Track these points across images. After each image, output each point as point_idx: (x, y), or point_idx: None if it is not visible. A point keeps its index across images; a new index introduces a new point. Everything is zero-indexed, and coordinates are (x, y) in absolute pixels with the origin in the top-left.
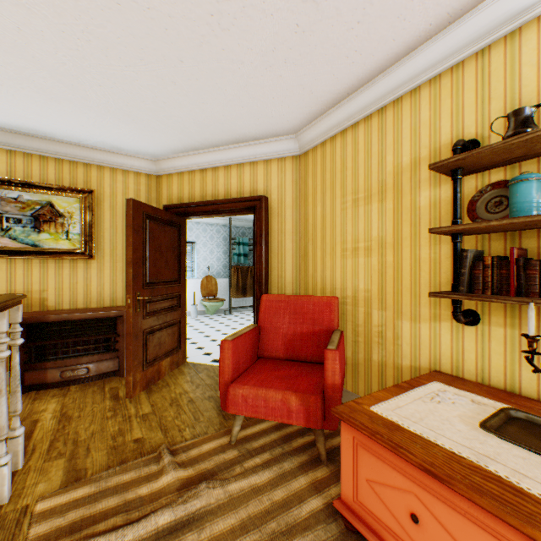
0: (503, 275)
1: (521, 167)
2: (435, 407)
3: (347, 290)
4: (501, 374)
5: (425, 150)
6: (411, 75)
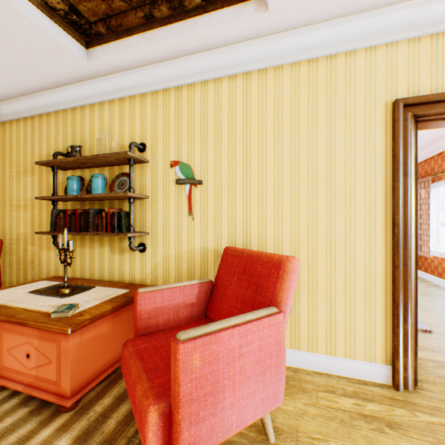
0: (66, 222)
1: (86, 172)
2: (21, 290)
3: (14, 234)
4: (80, 271)
5: (53, 151)
6: (45, 104)
